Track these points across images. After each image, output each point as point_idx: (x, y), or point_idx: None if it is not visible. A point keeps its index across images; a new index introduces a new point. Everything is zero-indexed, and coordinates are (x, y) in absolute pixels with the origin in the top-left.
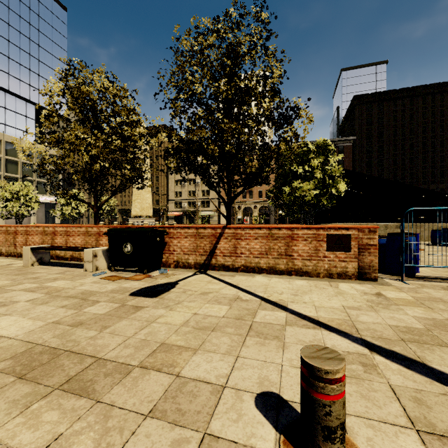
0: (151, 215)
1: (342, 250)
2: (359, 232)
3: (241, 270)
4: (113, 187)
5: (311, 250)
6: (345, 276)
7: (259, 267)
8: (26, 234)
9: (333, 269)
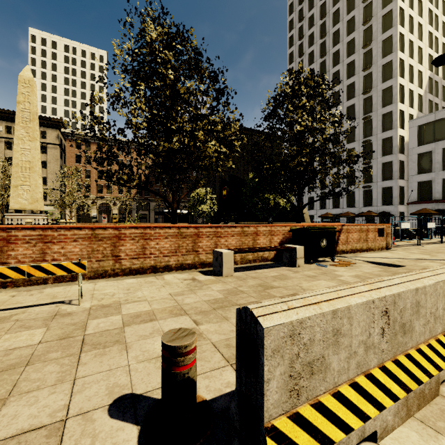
0: (42, 210)
1: (382, 236)
2: (386, 227)
3: (350, 252)
4: (195, 180)
5: (373, 237)
6: (382, 249)
7: (356, 249)
8: (143, 239)
9: (379, 245)
